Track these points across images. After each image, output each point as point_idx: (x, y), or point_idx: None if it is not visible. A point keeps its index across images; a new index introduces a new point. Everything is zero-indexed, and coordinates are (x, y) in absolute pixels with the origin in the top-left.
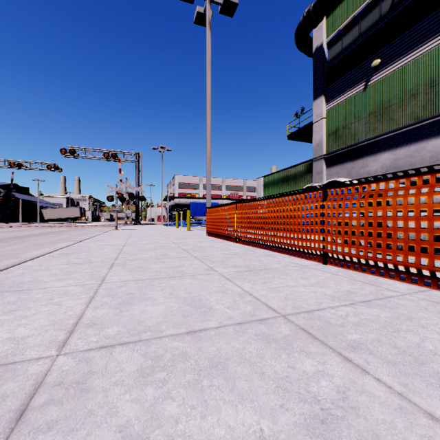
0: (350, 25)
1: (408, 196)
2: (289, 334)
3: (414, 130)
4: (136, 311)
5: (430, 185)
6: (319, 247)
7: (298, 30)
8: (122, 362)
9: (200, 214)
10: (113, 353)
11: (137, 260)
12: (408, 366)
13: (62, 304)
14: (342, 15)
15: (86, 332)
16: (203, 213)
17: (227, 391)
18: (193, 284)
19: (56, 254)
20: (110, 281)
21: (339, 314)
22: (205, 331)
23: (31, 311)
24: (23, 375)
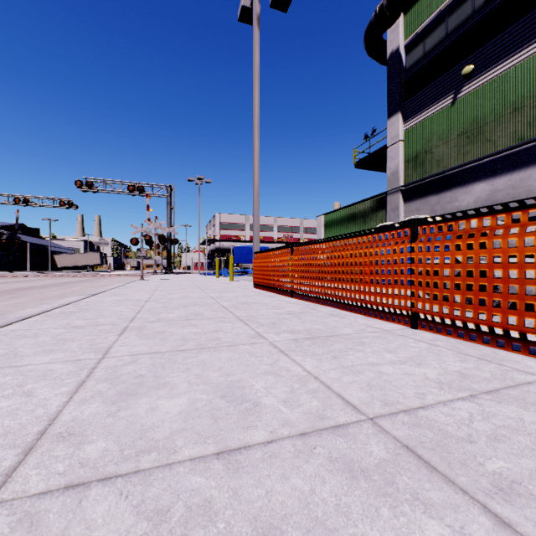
0: (434, 23)
1: None
2: (385, 458)
3: (518, 154)
4: (141, 409)
5: None
6: (406, 305)
7: (368, 31)
8: (93, 526)
9: (246, 260)
10: (83, 501)
11: (160, 321)
12: None
13: (34, 395)
14: (424, 11)
15: (51, 452)
16: (249, 259)
17: None
18: (232, 359)
19: (55, 312)
20: (115, 355)
21: (459, 416)
22: (247, 451)
23: None
24: None
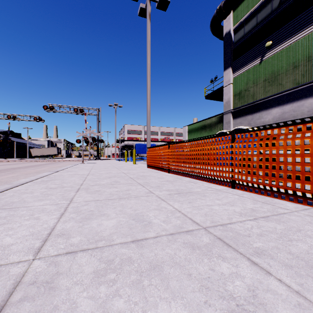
0: (250, 17)
1: (295, 139)
2: (209, 242)
3: (296, 92)
4: (94, 224)
5: (312, 131)
6: (229, 176)
7: (212, 21)
8: (82, 265)
9: (142, 152)
10: (75, 257)
11: (97, 185)
12: (302, 269)
13: (40, 219)
14: (244, 10)
15: (56, 241)
16: (144, 151)
17: (163, 289)
18: (137, 203)
19: (38, 181)
20: (76, 201)
21: (246, 227)
22: (146, 240)
23: (16, 224)
24: (6, 275)
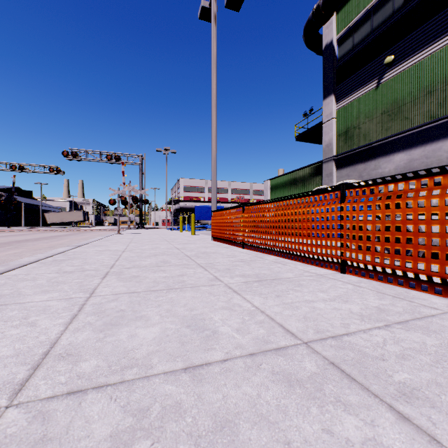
0: (361, 21)
1: (445, 196)
2: (316, 372)
3: (430, 130)
4: (124, 336)
5: None
6: (336, 254)
7: (306, 27)
8: (91, 420)
9: (205, 217)
10: (82, 403)
11: (135, 268)
12: None
13: (37, 325)
14: (353, 10)
15: (55, 367)
16: (208, 217)
17: None
18: (195, 298)
19: (48, 260)
20: (100, 294)
21: (375, 341)
22: (208, 367)
23: None
24: None
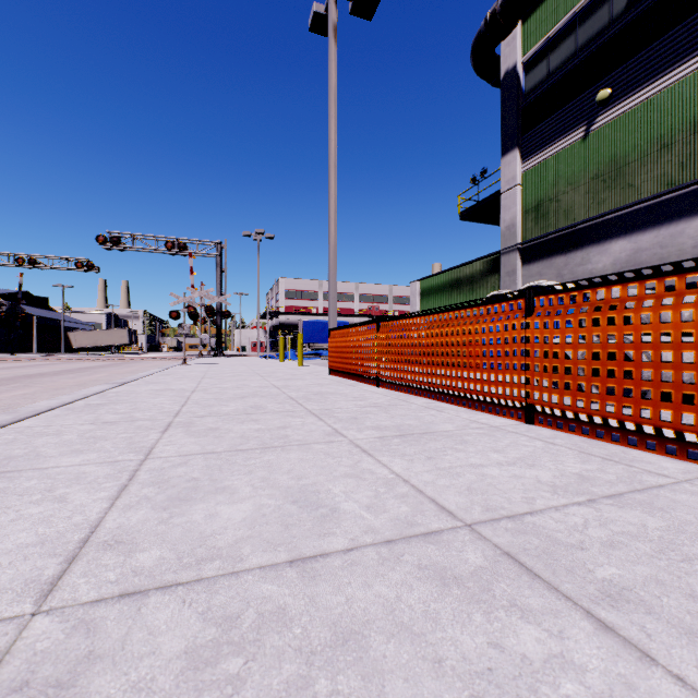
0: (561, 35)
1: (681, 307)
2: (482, 566)
3: (667, 204)
4: (199, 516)
5: None
6: (519, 394)
7: (476, 43)
8: (156, 632)
9: (319, 339)
10: (142, 608)
11: (212, 416)
12: None
13: (68, 501)
14: (548, 18)
15: (99, 560)
16: (323, 338)
17: None
18: (304, 461)
19: (78, 405)
20: (160, 455)
21: (572, 522)
22: (324, 559)
23: (8, 515)
24: None
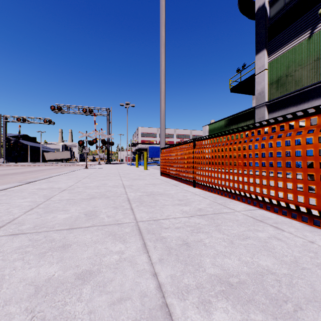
0: None
1: None
2: None
3: None
4: None
5: None
6: None
7: None
8: None
9: (156, 155)
10: None
11: (29, 233)
12: None
13: None
14: None
15: None
16: (159, 155)
17: None
18: None
19: None
20: None
21: None
22: None
23: None
24: None
